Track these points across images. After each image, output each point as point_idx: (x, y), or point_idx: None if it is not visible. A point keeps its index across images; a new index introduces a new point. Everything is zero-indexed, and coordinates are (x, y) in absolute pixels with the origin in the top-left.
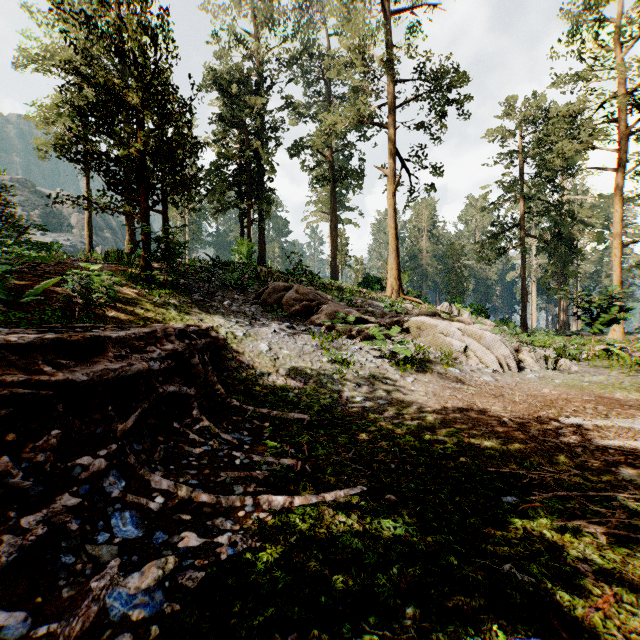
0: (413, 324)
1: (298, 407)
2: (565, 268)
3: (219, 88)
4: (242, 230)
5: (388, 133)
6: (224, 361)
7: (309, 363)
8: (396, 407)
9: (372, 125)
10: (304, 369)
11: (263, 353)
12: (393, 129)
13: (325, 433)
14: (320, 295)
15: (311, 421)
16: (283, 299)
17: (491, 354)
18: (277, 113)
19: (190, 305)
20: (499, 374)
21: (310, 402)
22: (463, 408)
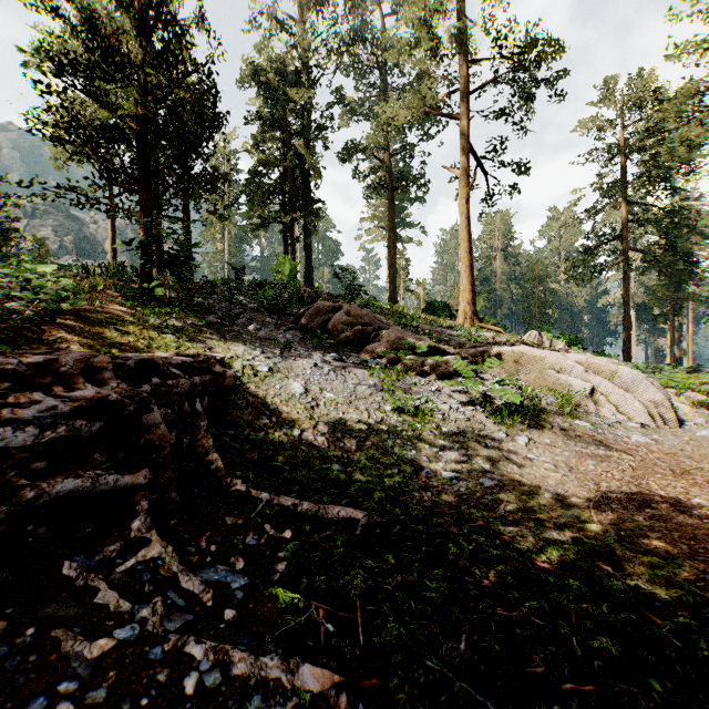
0: (508, 356)
1: (346, 492)
2: (679, 289)
3: (258, 82)
4: (286, 249)
5: (460, 125)
6: (232, 411)
7: (364, 413)
8: (515, 495)
9: (438, 122)
10: (357, 423)
11: (295, 397)
12: (466, 120)
13: (397, 562)
14: (378, 319)
15: (369, 526)
16: (329, 323)
17: (634, 400)
18: (326, 110)
19: (199, 329)
20: (652, 431)
21: (366, 482)
22: (638, 500)
